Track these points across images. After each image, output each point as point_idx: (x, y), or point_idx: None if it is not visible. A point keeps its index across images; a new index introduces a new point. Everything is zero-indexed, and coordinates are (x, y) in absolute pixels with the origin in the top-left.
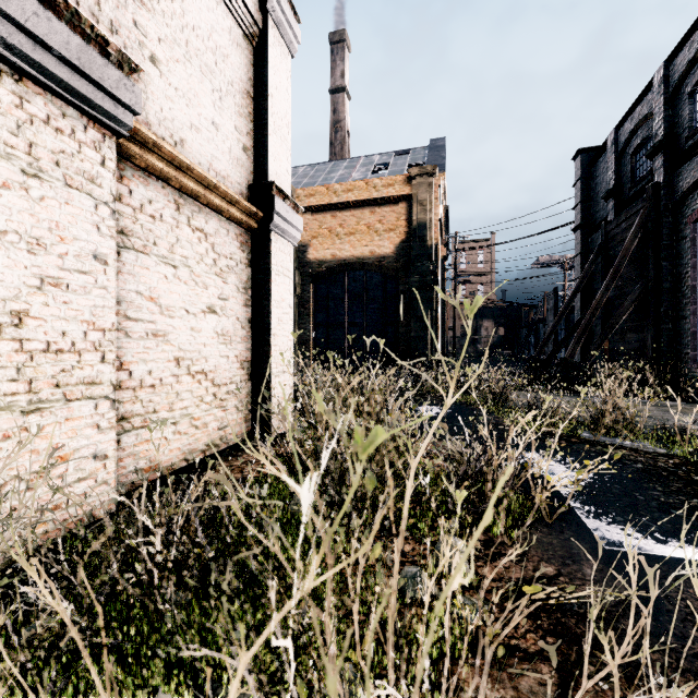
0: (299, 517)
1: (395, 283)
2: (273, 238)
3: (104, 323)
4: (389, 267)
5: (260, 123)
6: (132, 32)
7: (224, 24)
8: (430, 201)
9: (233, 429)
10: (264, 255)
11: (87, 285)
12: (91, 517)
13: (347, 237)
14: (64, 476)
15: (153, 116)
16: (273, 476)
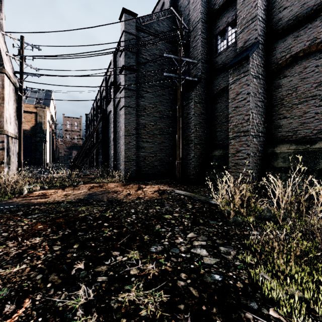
0: None
1: (30, 139)
2: None
3: None
4: (28, 134)
5: None
6: None
7: None
8: (44, 116)
9: None
10: None
11: None
12: None
13: None
14: None
15: None
16: None
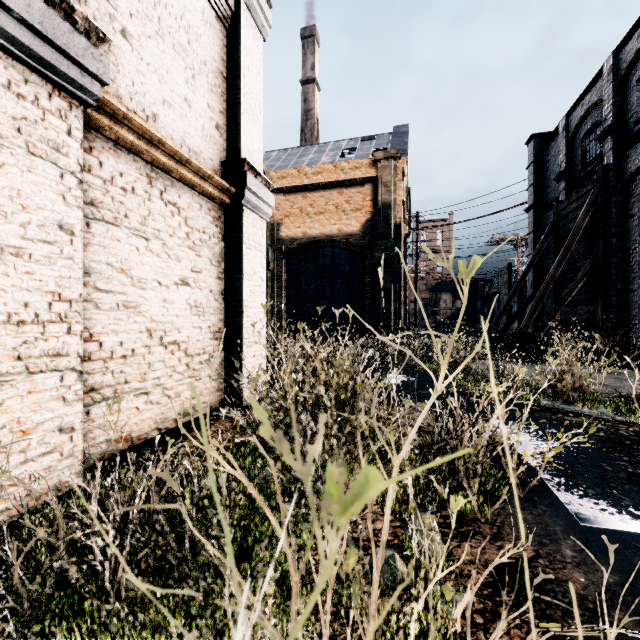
0: (267, 491)
1: (361, 258)
2: (245, 213)
3: (70, 294)
4: (356, 244)
5: (232, 102)
6: (102, 4)
7: (196, 4)
8: (393, 182)
9: (206, 397)
10: (236, 230)
11: (52, 255)
12: (56, 491)
13: (317, 216)
14: (27, 450)
15: (124, 89)
16: (243, 446)
